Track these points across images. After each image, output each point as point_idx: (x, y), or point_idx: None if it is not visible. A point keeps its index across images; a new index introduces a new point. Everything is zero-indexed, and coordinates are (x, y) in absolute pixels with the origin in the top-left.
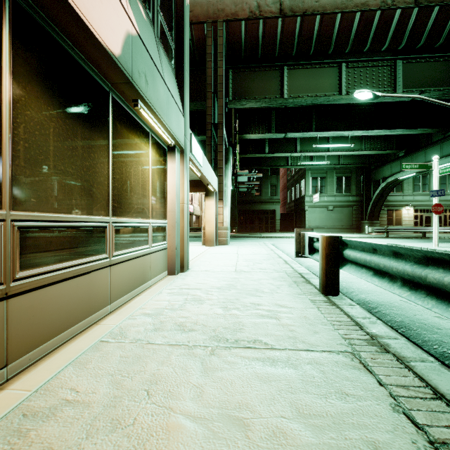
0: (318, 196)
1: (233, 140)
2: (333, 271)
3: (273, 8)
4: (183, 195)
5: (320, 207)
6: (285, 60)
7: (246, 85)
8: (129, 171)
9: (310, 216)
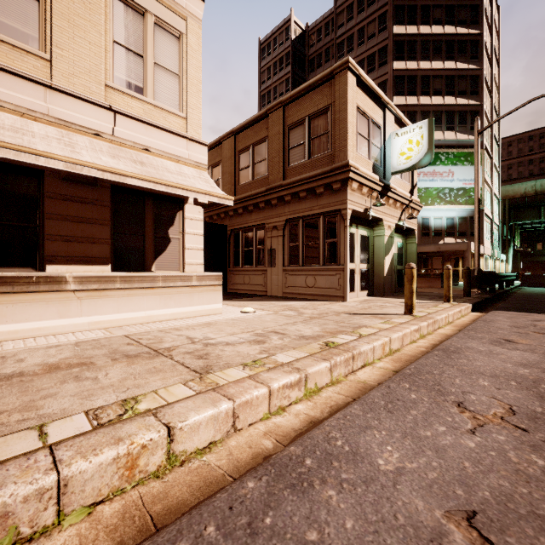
0: None
1: (513, 235)
2: None
3: (531, 193)
4: (499, 266)
5: None
6: (541, 204)
7: (520, 215)
8: (495, 265)
9: None
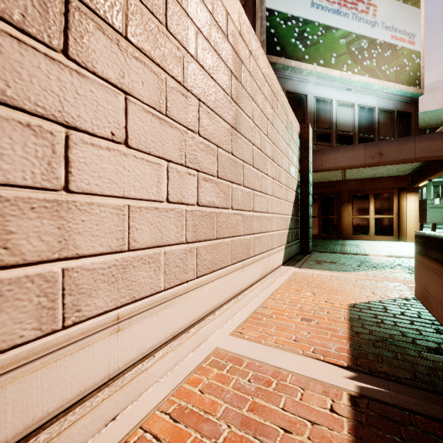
0: (438, 200)
1: None
2: (421, 229)
3: None
4: None
5: (441, 207)
6: None
7: None
8: None
9: (431, 215)
